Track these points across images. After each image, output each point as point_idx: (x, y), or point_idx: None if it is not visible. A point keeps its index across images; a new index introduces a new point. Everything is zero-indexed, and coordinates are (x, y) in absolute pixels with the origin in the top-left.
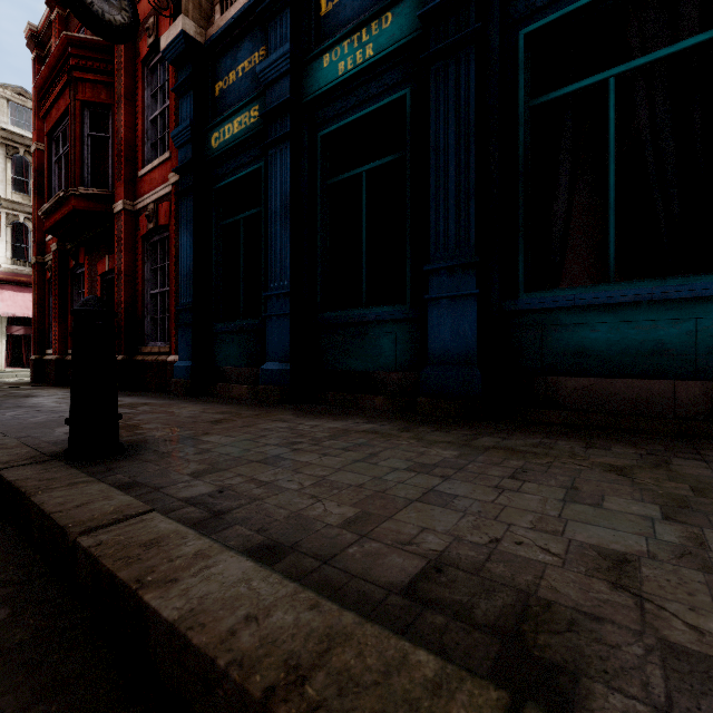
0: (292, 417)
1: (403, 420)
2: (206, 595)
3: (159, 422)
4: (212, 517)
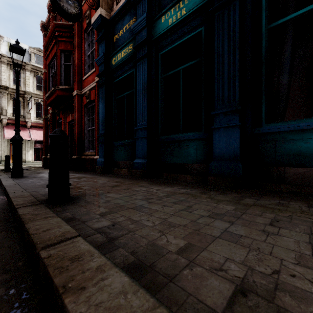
0: (147, 184)
1: (201, 188)
2: (100, 303)
3: (89, 186)
4: (108, 241)
